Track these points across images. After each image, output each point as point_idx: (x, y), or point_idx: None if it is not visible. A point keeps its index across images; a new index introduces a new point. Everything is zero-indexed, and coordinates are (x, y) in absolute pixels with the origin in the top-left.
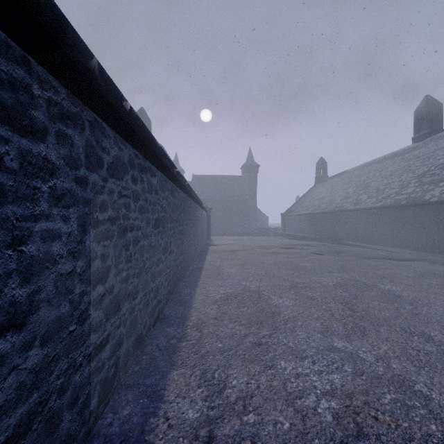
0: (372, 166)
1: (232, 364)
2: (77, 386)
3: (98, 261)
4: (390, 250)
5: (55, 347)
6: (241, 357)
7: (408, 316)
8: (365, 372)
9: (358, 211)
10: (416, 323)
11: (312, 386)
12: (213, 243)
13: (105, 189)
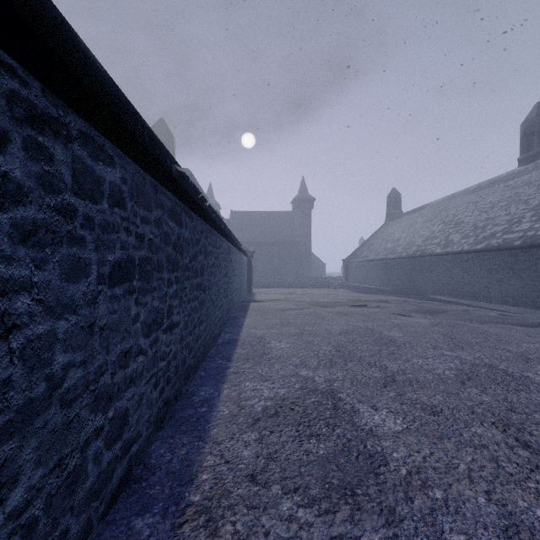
0: (462, 198)
1: None
2: None
3: None
4: (500, 308)
5: None
6: None
7: None
8: None
9: (449, 256)
10: None
11: None
12: (255, 298)
13: None
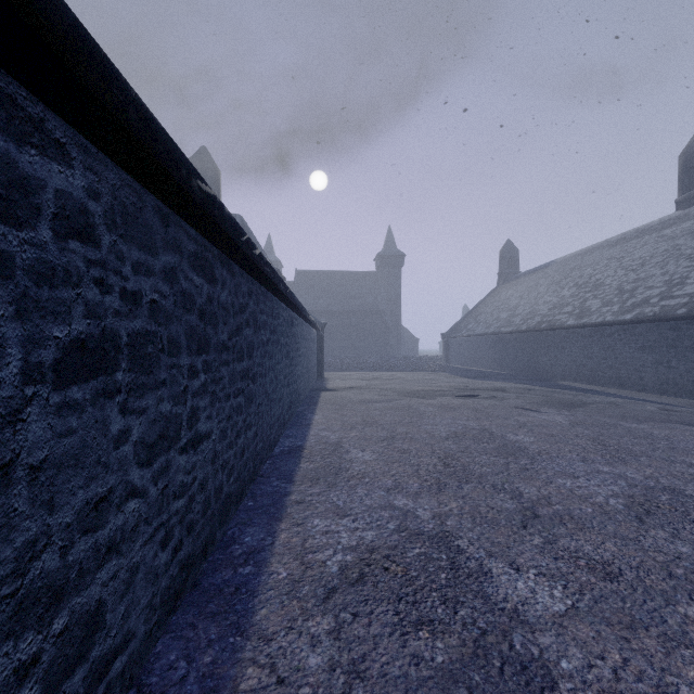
0: (601, 252)
1: None
2: None
3: None
4: (658, 400)
5: None
6: None
7: None
8: None
9: (585, 329)
10: None
11: None
12: (328, 385)
13: None
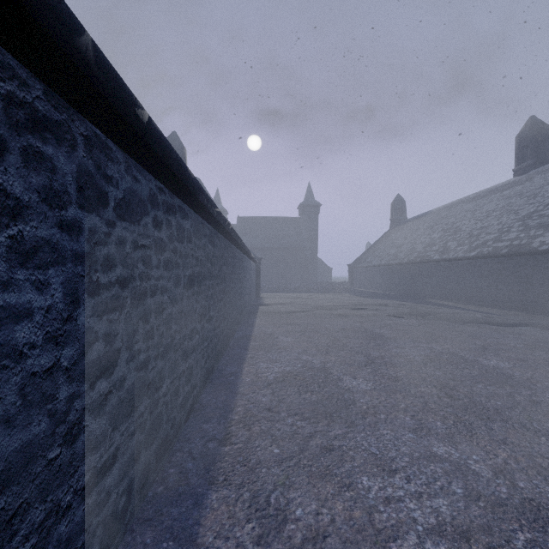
0: (462, 206)
1: (294, 482)
2: (62, 540)
3: (99, 344)
4: (487, 311)
5: (22, 491)
6: (307, 470)
7: (526, 405)
8: (482, 495)
9: (446, 262)
10: (540, 416)
11: (410, 519)
12: (263, 302)
13: (111, 238)
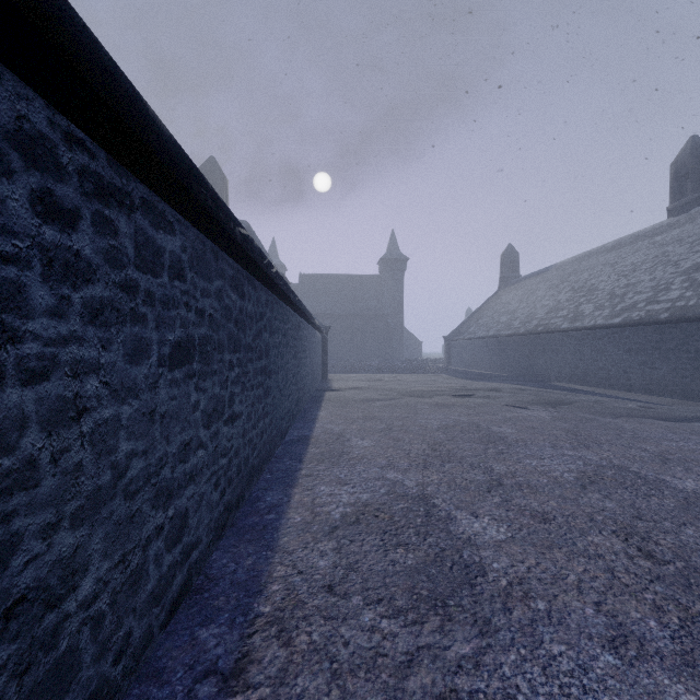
0: (597, 258)
1: None
2: None
3: None
4: (641, 399)
5: None
6: None
7: None
8: None
9: (578, 332)
10: None
11: None
12: (332, 386)
13: None
